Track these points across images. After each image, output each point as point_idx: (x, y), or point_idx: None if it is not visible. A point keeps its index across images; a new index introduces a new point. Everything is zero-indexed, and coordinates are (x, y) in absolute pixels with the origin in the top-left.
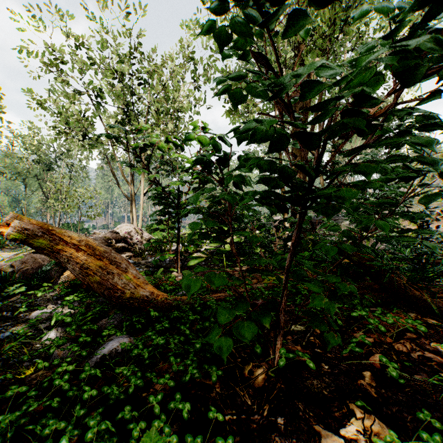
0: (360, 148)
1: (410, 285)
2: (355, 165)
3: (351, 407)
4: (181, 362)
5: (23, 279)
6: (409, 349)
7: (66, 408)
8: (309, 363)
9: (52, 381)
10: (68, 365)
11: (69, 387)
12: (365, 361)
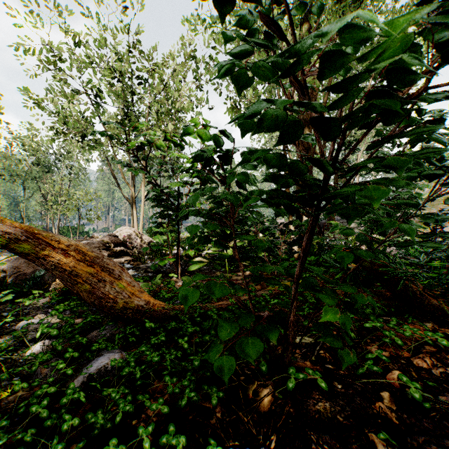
0: (382, 139)
1: (426, 293)
2: (378, 158)
3: (372, 437)
4: (178, 380)
5: (14, 286)
6: (429, 364)
7: (42, 441)
8: (320, 383)
9: (32, 404)
10: (52, 384)
11: (48, 415)
12: (382, 380)
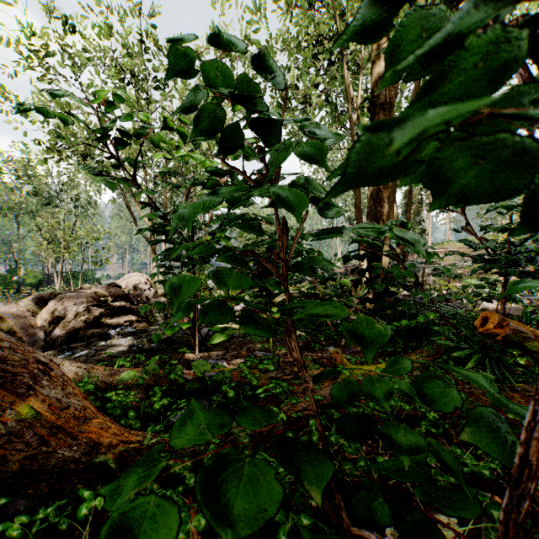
0: None
1: None
2: None
3: None
4: None
5: None
6: None
7: None
8: None
9: None
10: None
11: None
12: None
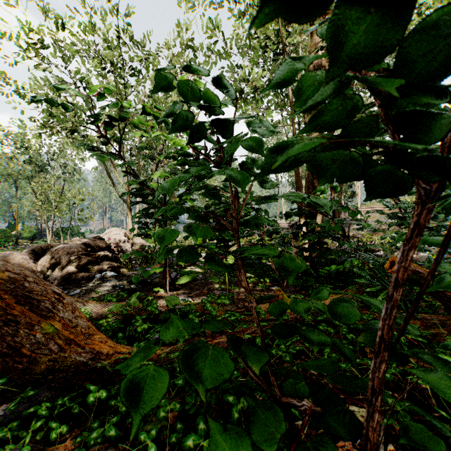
0: None
1: None
2: None
3: None
4: None
5: None
6: None
7: None
8: None
9: None
10: None
11: None
12: None
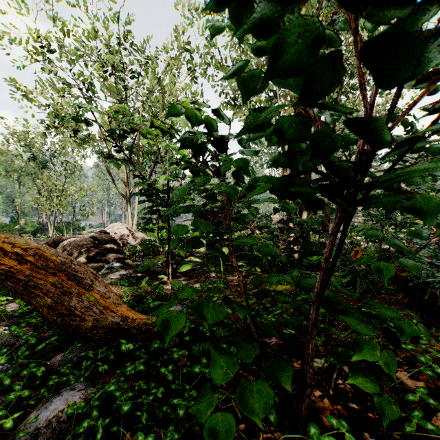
0: None
1: None
2: None
3: None
4: (158, 431)
5: None
6: None
7: None
8: None
9: None
10: None
11: None
12: (432, 435)
